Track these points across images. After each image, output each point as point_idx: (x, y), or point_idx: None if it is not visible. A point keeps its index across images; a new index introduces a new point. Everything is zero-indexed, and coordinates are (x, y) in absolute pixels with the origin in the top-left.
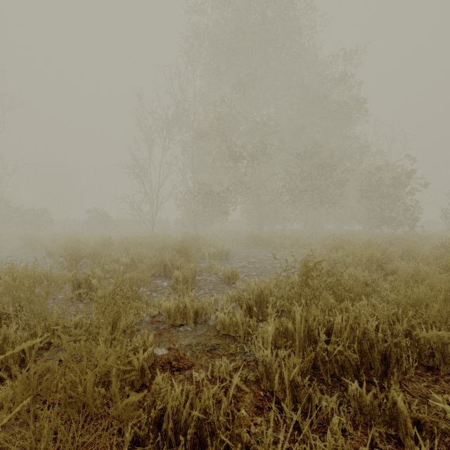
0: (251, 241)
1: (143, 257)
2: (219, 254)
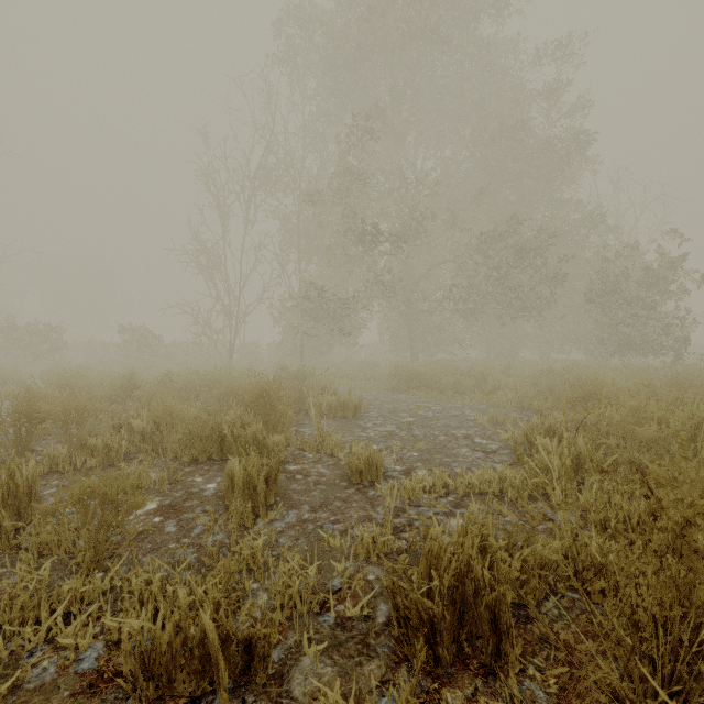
0: (399, 380)
1: (175, 419)
2: (340, 408)
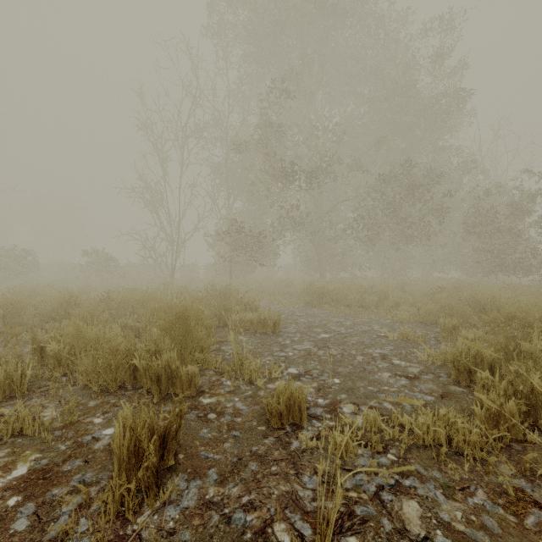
0: (312, 296)
1: (87, 345)
2: (261, 324)
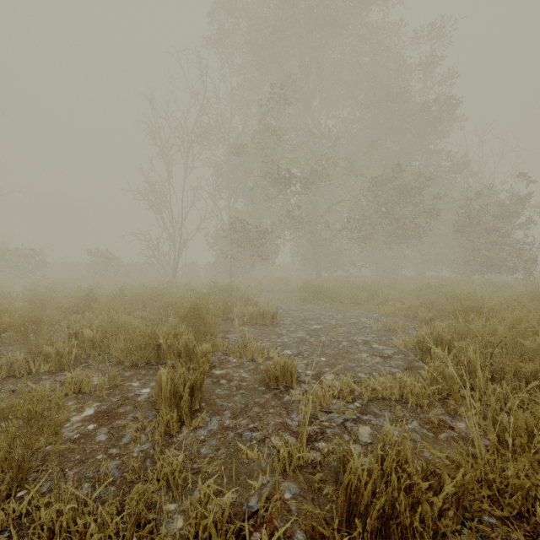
0: (308, 293)
1: (119, 329)
2: (260, 317)
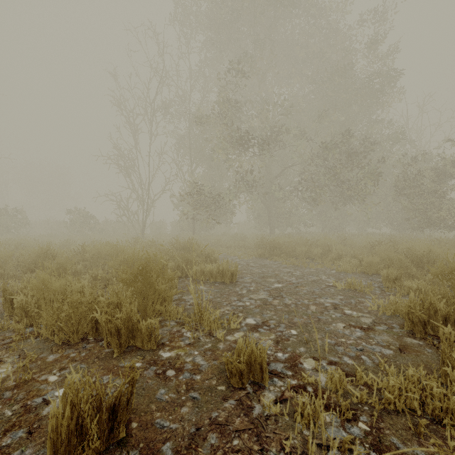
0: (264, 249)
1: (52, 297)
2: (219, 275)
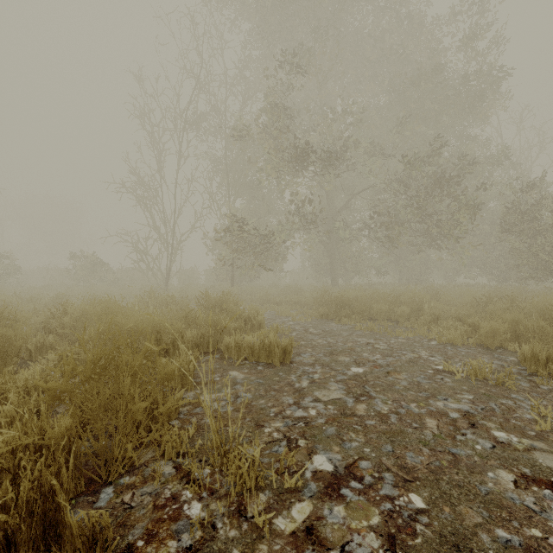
0: (328, 307)
1: None
2: (264, 351)
